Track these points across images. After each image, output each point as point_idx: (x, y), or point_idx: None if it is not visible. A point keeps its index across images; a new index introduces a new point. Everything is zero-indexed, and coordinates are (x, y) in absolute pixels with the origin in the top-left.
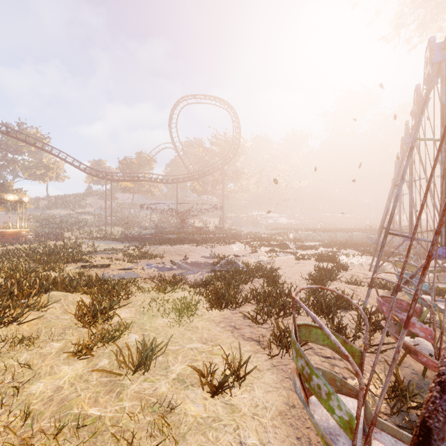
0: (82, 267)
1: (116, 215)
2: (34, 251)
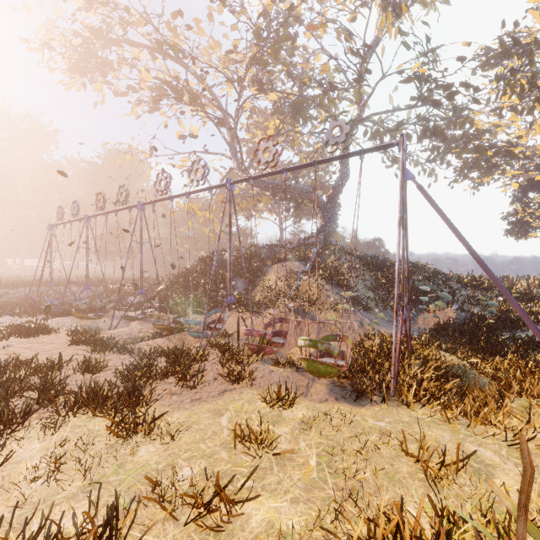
0: None
1: None
2: None
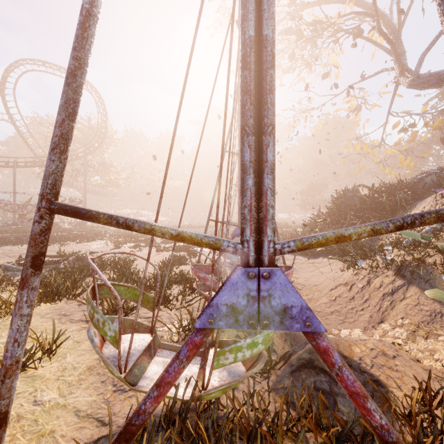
0: None
1: None
2: None
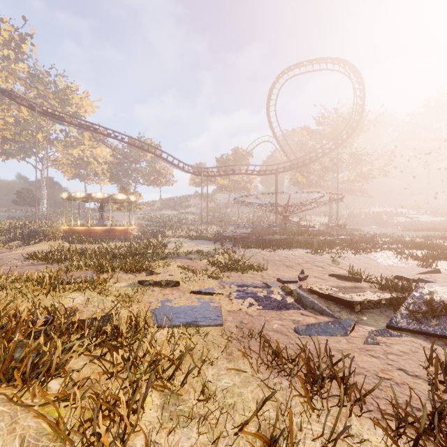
0: (135, 286)
1: (213, 214)
2: (112, 250)
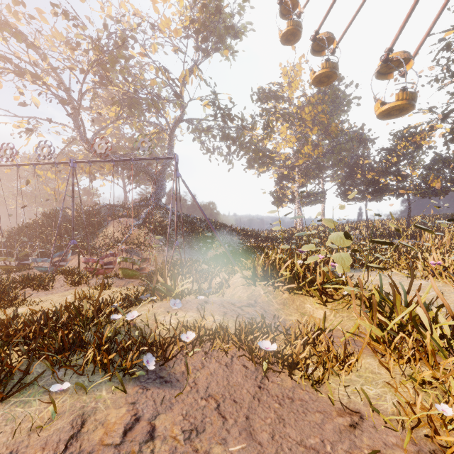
0: None
1: None
2: None
